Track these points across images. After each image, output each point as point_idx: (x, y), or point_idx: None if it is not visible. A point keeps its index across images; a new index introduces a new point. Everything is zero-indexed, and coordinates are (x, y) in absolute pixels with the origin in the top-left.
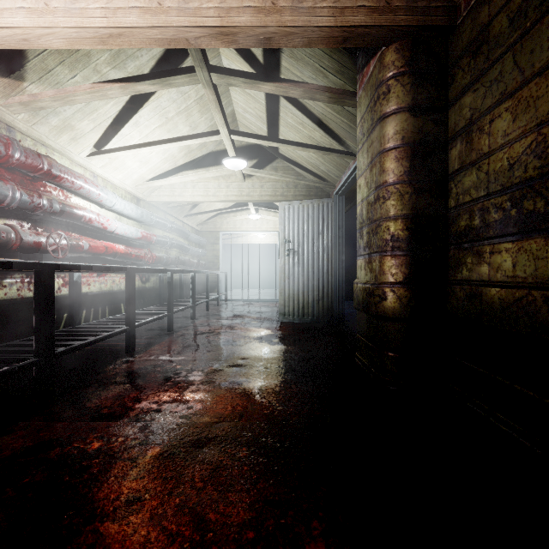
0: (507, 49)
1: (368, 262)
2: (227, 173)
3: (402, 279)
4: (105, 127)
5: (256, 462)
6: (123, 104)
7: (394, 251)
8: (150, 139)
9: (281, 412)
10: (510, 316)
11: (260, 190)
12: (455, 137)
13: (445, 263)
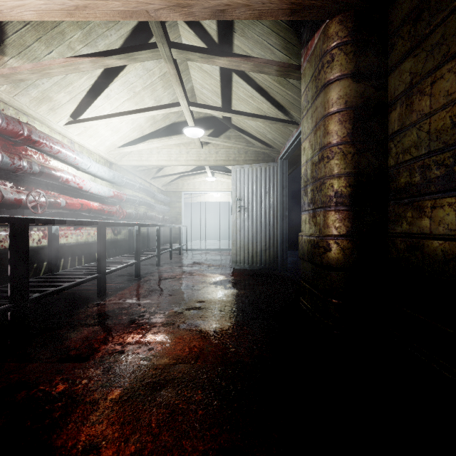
0: (450, 12)
1: (312, 217)
2: (187, 141)
3: (345, 232)
4: (80, 99)
5: (211, 406)
6: (95, 78)
7: (337, 206)
8: (120, 110)
9: (234, 353)
10: (455, 267)
11: (215, 155)
12: (395, 101)
13: (385, 217)
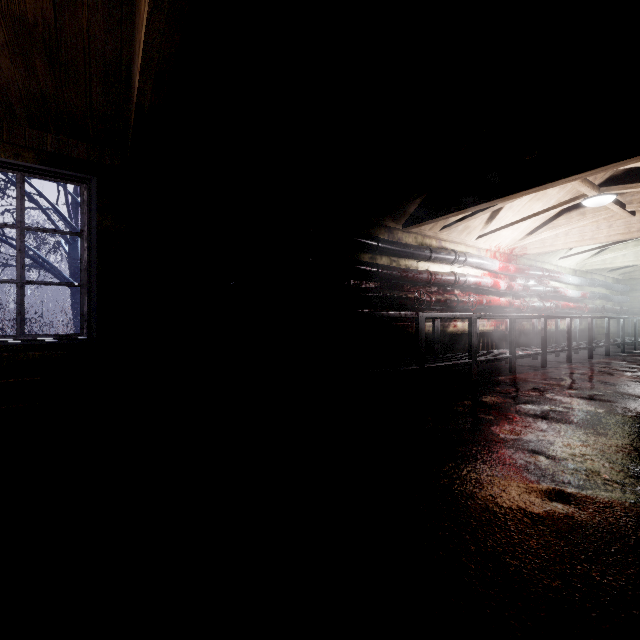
0: None
1: None
2: None
3: None
4: None
5: None
6: None
7: None
8: None
9: None
10: None
11: None
12: None
13: None
